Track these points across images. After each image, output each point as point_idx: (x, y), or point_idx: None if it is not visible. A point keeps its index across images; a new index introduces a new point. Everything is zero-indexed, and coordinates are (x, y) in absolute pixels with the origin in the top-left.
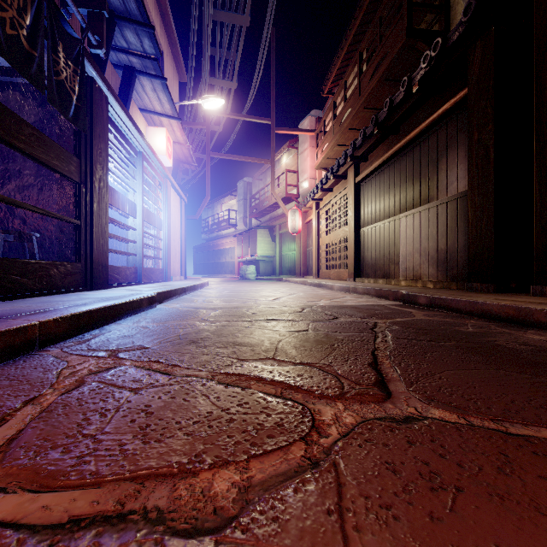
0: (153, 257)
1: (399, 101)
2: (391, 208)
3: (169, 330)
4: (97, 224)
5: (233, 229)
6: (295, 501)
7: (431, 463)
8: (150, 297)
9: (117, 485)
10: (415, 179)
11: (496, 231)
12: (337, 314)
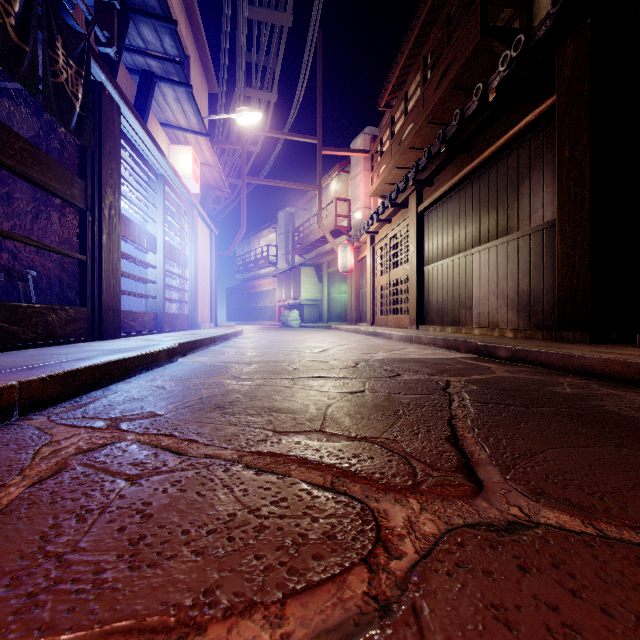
0: (177, 301)
1: (472, 112)
2: (461, 241)
3: (190, 391)
4: (106, 260)
5: (273, 268)
6: None
7: (561, 608)
8: (170, 349)
9: None
10: (491, 207)
11: (592, 268)
12: (399, 370)
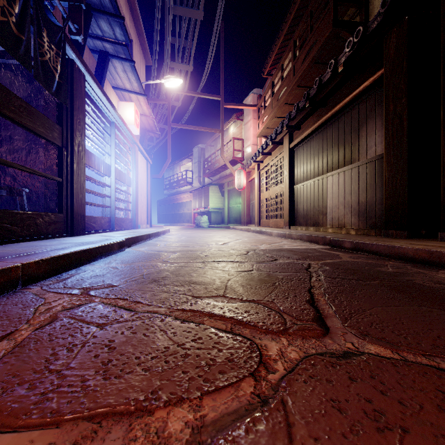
0: (124, 209)
1: (327, 79)
2: (319, 168)
3: (135, 270)
4: (76, 181)
5: (190, 186)
6: (246, 443)
7: (373, 401)
8: (120, 242)
9: (75, 424)
10: (340, 145)
11: (408, 187)
12: (276, 257)
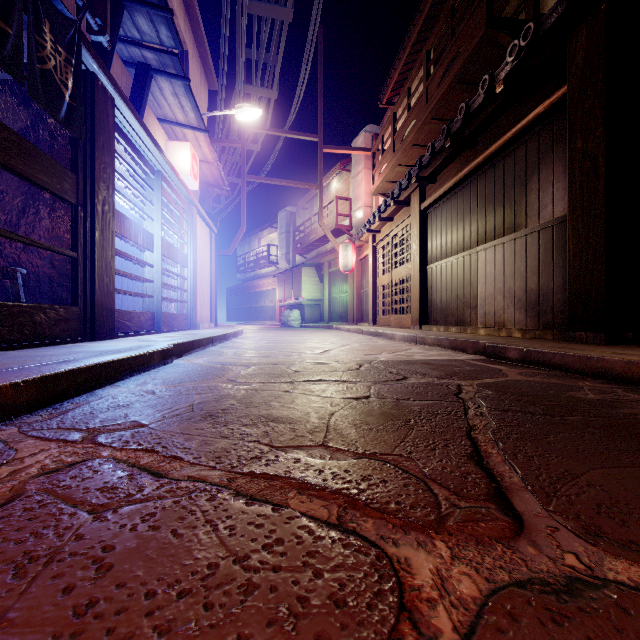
0: (175, 300)
1: (478, 106)
2: (465, 239)
3: (181, 396)
4: (99, 257)
5: (274, 267)
6: None
7: None
8: (164, 350)
9: None
10: (497, 203)
11: (607, 265)
12: (405, 373)
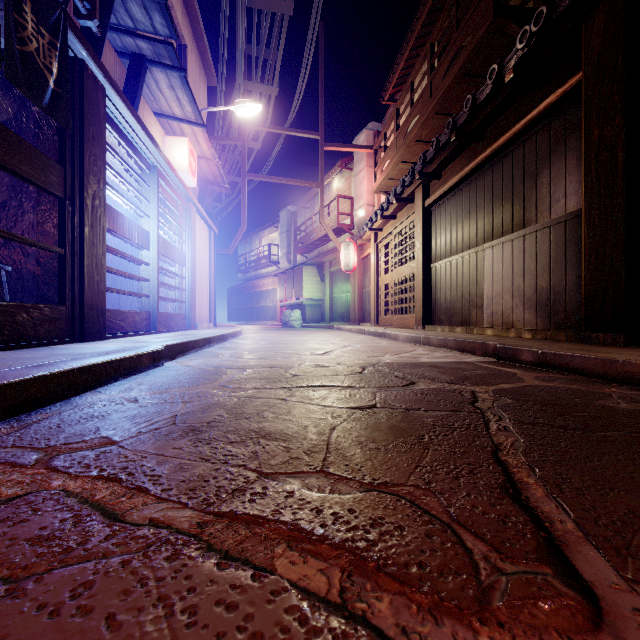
0: (172, 300)
1: (485, 97)
2: (471, 236)
3: (165, 405)
4: (89, 254)
5: (275, 267)
6: None
7: None
8: (155, 352)
9: None
10: (505, 199)
11: (627, 261)
12: (412, 377)
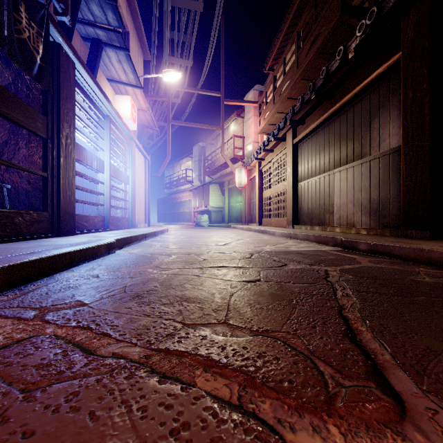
0: (119, 207)
1: (335, 68)
2: (325, 164)
3: (117, 279)
4: (63, 176)
5: (190, 185)
6: None
7: None
8: (109, 244)
9: None
10: (349, 138)
11: (431, 182)
12: (285, 261)
